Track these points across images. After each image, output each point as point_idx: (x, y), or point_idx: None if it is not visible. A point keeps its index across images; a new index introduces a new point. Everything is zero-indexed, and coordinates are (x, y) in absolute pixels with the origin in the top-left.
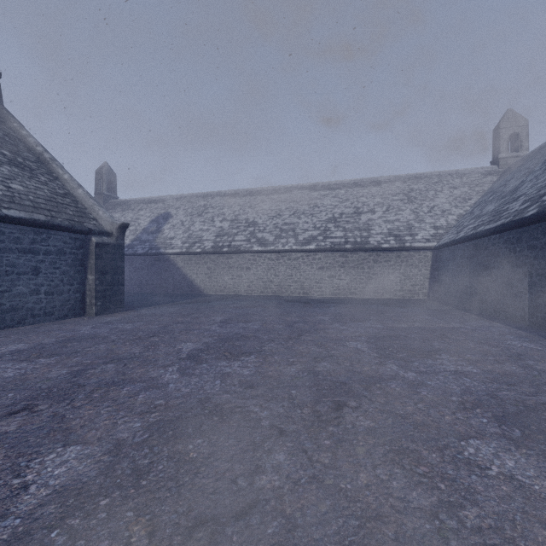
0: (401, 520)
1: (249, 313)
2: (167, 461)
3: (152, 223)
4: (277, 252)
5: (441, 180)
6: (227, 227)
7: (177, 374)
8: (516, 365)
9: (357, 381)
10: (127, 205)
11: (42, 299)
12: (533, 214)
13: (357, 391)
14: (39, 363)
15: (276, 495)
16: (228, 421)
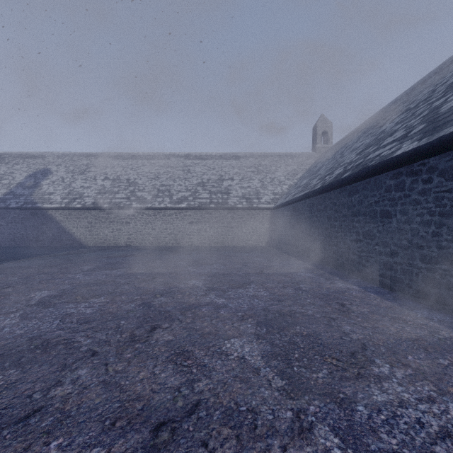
0: (152, 397)
1: (119, 262)
2: None
3: (29, 177)
4: (154, 209)
5: (280, 159)
6: (108, 185)
7: (17, 319)
8: (293, 288)
9: (179, 309)
10: (0, 158)
11: None
12: (318, 188)
13: (175, 316)
14: None
15: (64, 399)
16: (49, 351)
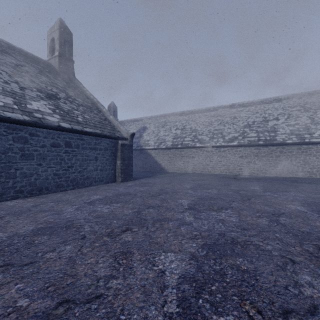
0: None
1: (203, 184)
2: (230, 269)
3: (137, 132)
4: (212, 147)
5: None
6: (179, 133)
7: (192, 218)
8: None
9: (319, 232)
10: (123, 123)
11: (98, 173)
12: None
13: None
14: (115, 206)
15: None
16: (248, 249)
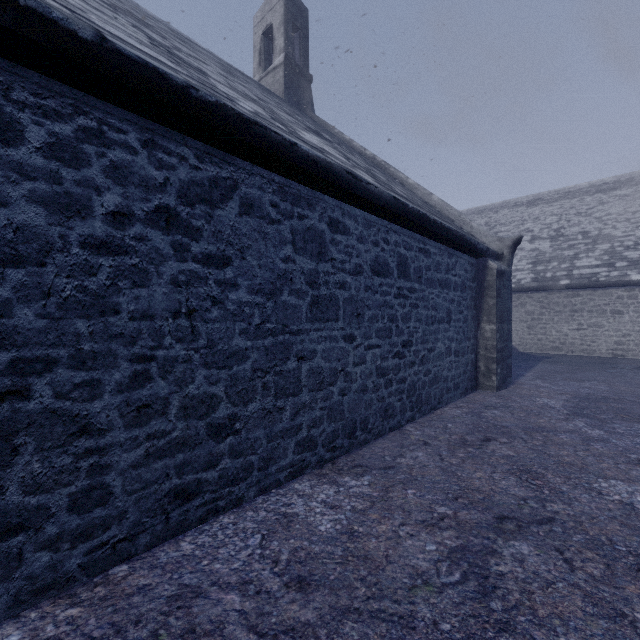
0: None
1: None
2: None
3: None
4: None
5: None
6: (548, 248)
7: None
8: None
9: None
10: None
11: (451, 362)
12: None
13: None
14: None
15: None
16: None
